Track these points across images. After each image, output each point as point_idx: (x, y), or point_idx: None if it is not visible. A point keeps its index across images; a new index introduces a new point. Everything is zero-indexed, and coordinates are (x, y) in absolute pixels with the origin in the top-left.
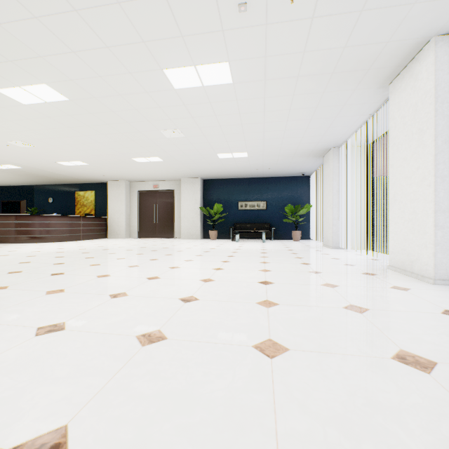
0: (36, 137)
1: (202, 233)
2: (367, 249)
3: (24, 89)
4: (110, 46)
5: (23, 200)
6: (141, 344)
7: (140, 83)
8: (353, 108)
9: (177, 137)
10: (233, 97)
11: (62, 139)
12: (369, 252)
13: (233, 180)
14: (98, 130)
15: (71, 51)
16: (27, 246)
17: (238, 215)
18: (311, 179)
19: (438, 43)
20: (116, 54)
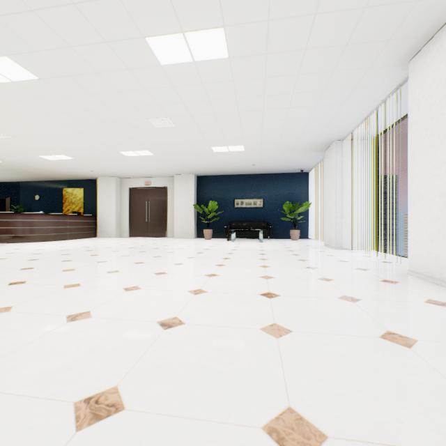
0: (10, 126)
1: (196, 232)
2: (373, 249)
3: None
4: (77, 2)
5: (8, 197)
6: (76, 425)
7: (120, 56)
8: (364, 92)
9: (167, 126)
10: (229, 77)
11: (39, 128)
12: (376, 253)
13: (229, 177)
14: (78, 118)
15: (30, 9)
16: (4, 247)
17: (234, 213)
18: (310, 176)
19: None
20: (86, 14)
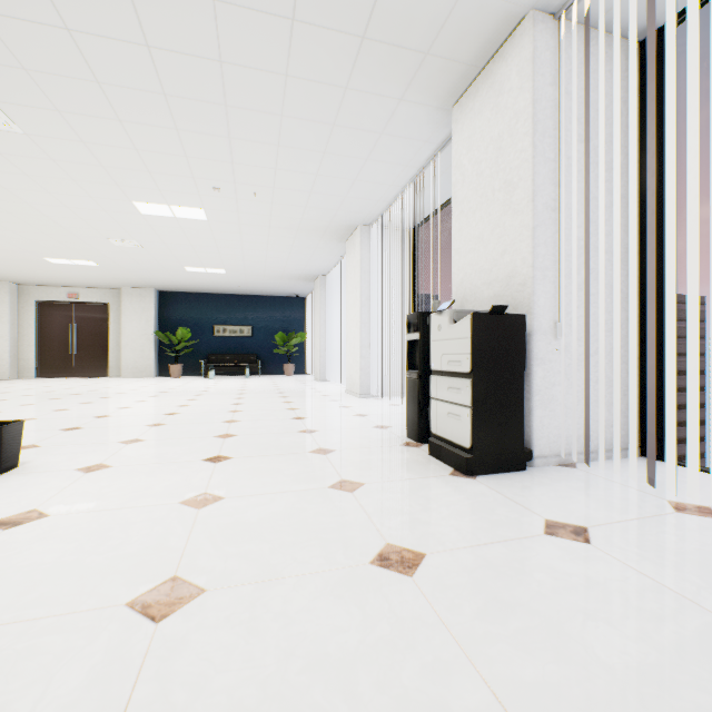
0: None
1: (158, 368)
2: None
3: None
4: (78, 180)
5: None
6: (152, 427)
7: (100, 204)
8: (326, 251)
9: (131, 246)
10: (209, 228)
11: None
12: None
13: (207, 296)
14: (6, 226)
15: (25, 174)
16: None
17: (214, 343)
18: (308, 302)
19: (362, 230)
20: (82, 185)
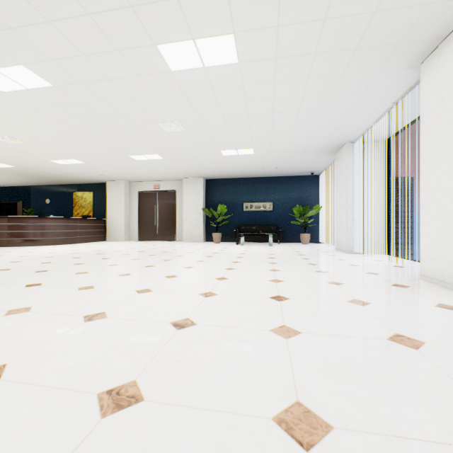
0: (23, 131)
1: (205, 235)
2: (385, 254)
3: (0, 72)
4: (91, 13)
5: (20, 201)
6: (101, 413)
7: (131, 63)
8: (375, 94)
9: (176, 131)
10: (239, 82)
11: (52, 134)
12: (389, 258)
13: (238, 180)
14: (90, 123)
15: (46, 20)
16: (17, 250)
17: (243, 216)
18: (321, 179)
19: None
20: (100, 24)
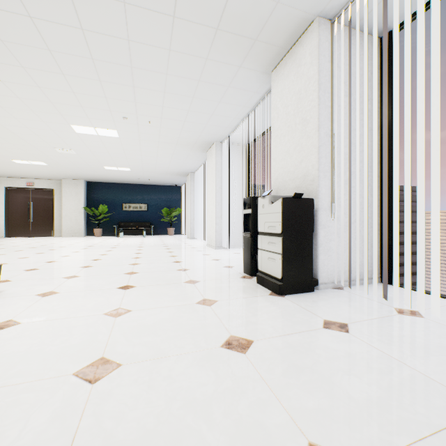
0: None
1: (86, 231)
2: None
3: None
4: (35, 111)
5: None
6: (84, 268)
7: (49, 126)
8: (194, 157)
9: (69, 153)
10: (120, 142)
11: None
12: None
13: (118, 185)
14: None
15: None
16: None
17: (123, 214)
18: (183, 189)
19: (217, 145)
20: (37, 114)
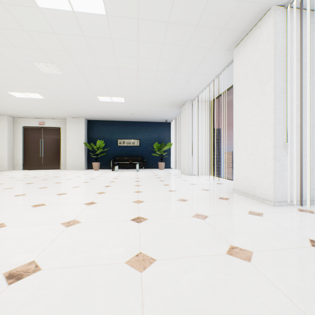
0: None
1: (86, 164)
2: (211, 175)
3: None
4: None
5: None
6: None
7: None
8: (207, 67)
9: (54, 73)
10: (108, 34)
11: None
12: (213, 178)
13: (114, 122)
14: None
15: None
16: None
17: (118, 149)
18: (172, 125)
19: (276, 11)
20: None
